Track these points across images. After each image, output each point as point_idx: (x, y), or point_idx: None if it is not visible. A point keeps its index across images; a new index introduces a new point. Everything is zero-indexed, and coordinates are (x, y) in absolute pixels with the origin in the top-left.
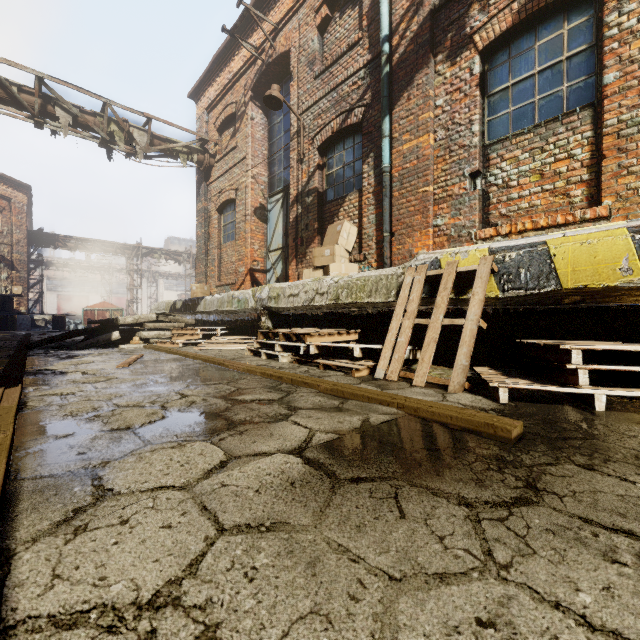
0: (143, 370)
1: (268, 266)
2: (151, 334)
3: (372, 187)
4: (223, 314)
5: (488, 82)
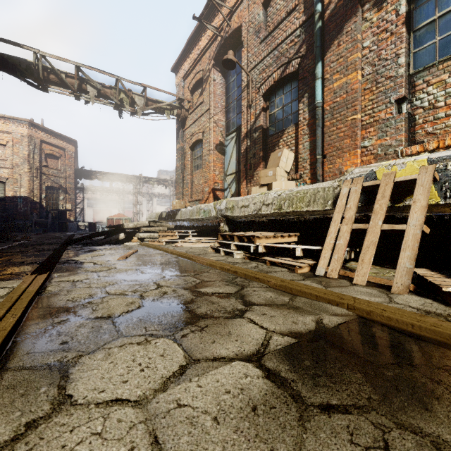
0: (135, 262)
1: (225, 186)
2: (145, 235)
3: (306, 120)
4: (193, 221)
5: (414, 19)
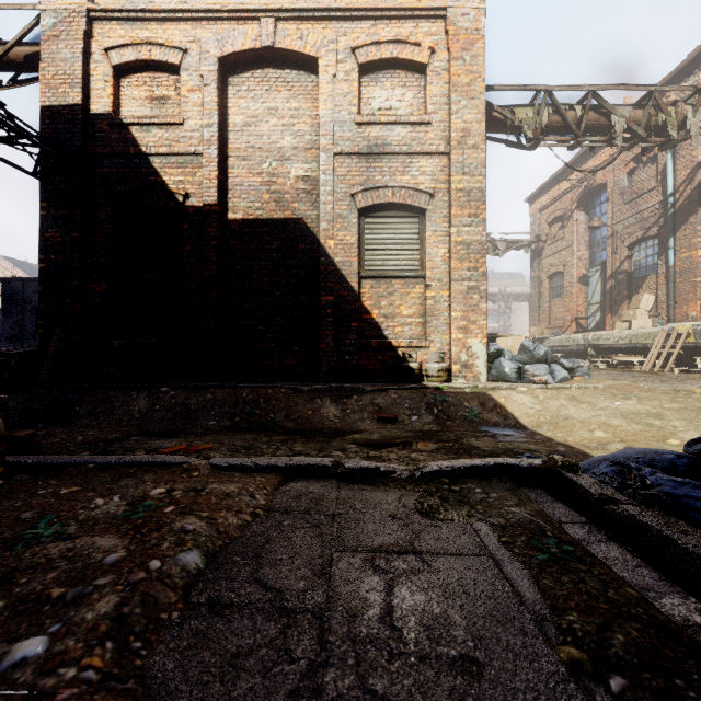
0: None
1: (589, 314)
2: None
3: (664, 274)
4: (559, 347)
5: None
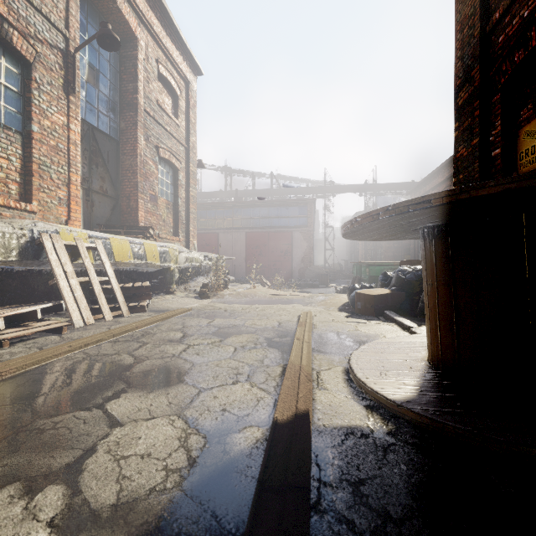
0: None
1: None
2: None
3: None
4: None
5: None
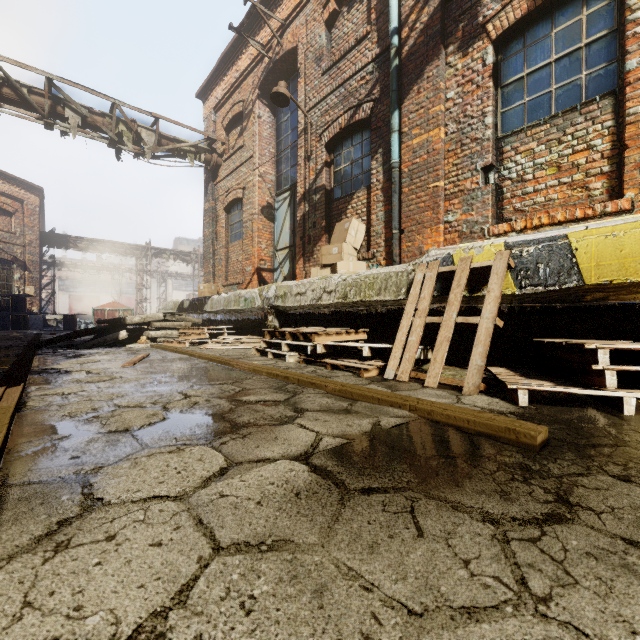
0: (148, 369)
1: (275, 265)
2: (158, 333)
3: (381, 183)
4: (230, 313)
5: (502, 72)
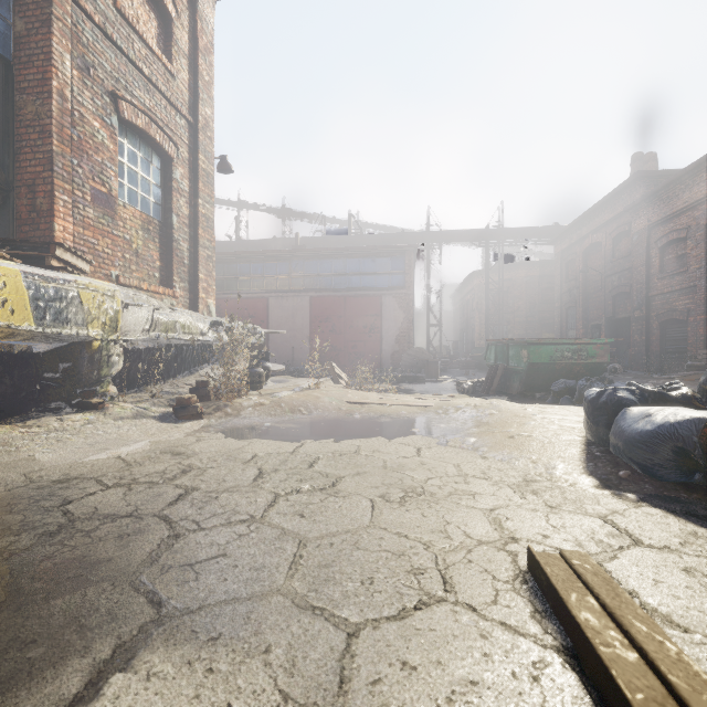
0: None
1: None
2: None
3: None
4: None
5: None
